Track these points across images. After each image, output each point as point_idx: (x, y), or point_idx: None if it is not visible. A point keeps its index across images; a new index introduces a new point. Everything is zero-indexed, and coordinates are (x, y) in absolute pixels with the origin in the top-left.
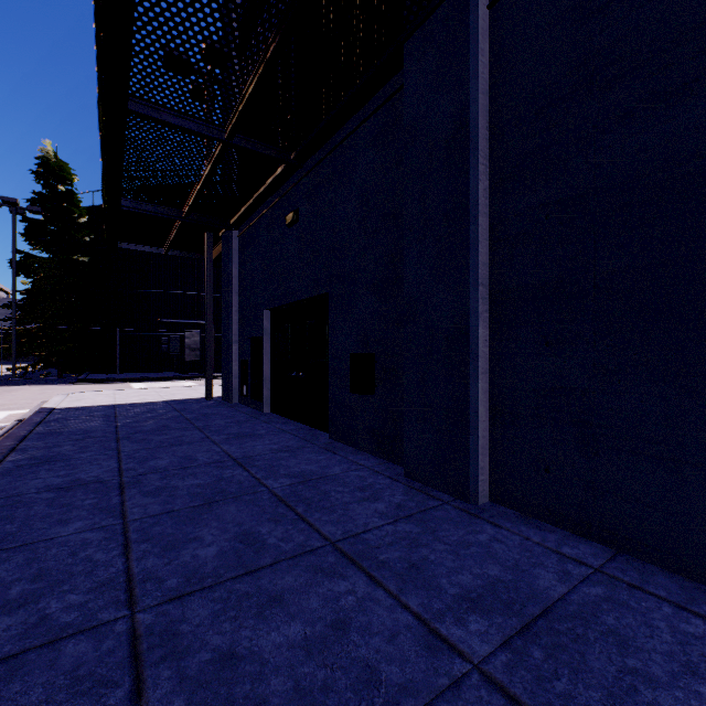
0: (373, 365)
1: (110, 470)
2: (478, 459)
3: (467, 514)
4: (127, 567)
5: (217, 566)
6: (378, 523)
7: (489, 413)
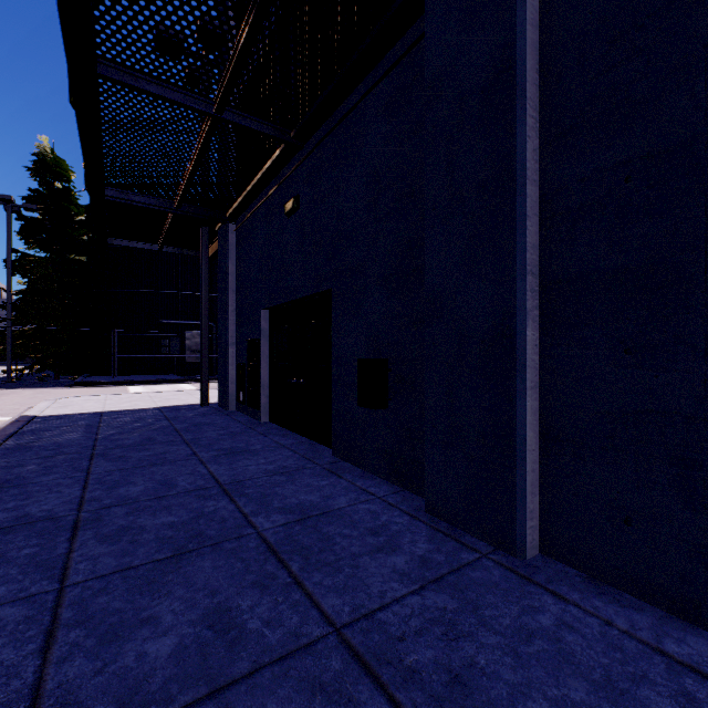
0: (385, 374)
1: (70, 501)
2: (526, 500)
3: (515, 576)
4: (38, 679)
5: (170, 677)
6: (399, 592)
7: (539, 439)
